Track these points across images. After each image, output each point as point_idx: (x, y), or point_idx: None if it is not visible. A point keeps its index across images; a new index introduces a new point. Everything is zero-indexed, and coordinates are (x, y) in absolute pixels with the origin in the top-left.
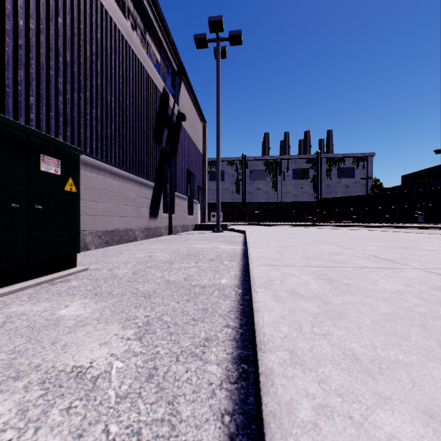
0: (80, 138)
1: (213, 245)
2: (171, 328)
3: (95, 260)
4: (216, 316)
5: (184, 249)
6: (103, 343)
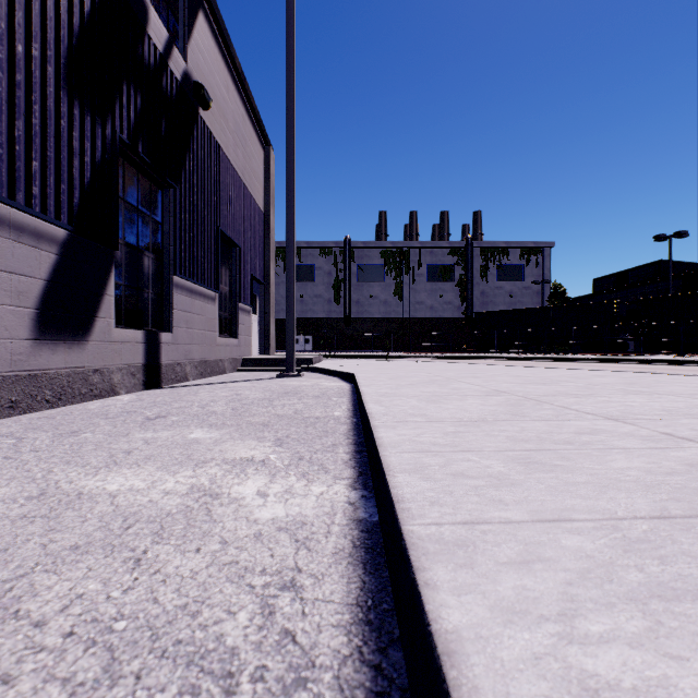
0: None
1: (212, 472)
2: None
3: None
4: None
5: None
6: None
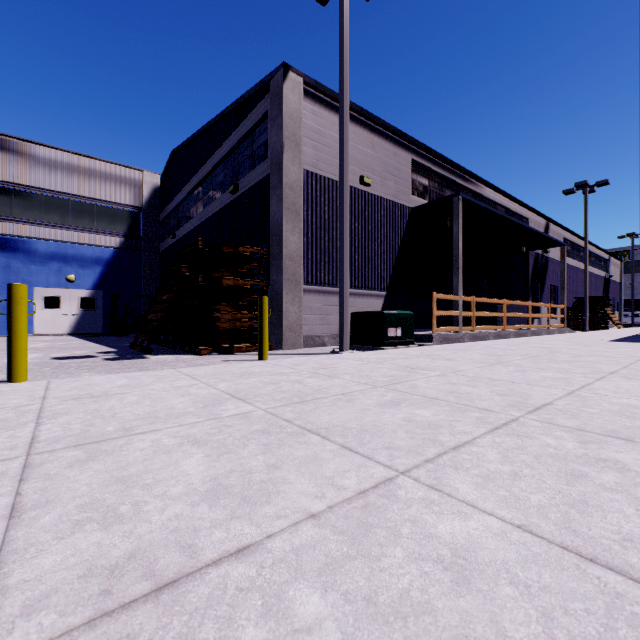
0: None
1: None
2: None
3: None
4: None
5: None
6: None
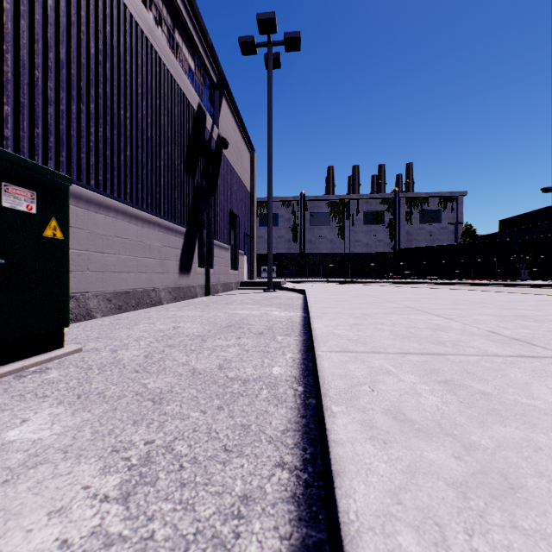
0: (81, 166)
1: (263, 311)
2: (186, 470)
3: (97, 335)
4: (263, 442)
5: (223, 316)
6: (55, 510)
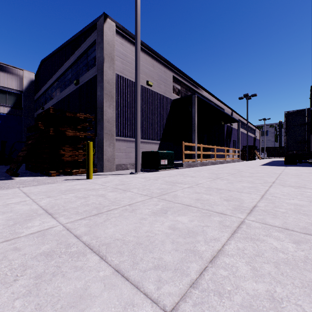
0: None
1: None
2: None
3: None
4: None
5: None
6: None
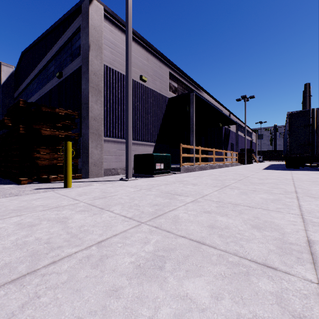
0: None
1: None
2: None
3: None
4: None
5: None
6: None
